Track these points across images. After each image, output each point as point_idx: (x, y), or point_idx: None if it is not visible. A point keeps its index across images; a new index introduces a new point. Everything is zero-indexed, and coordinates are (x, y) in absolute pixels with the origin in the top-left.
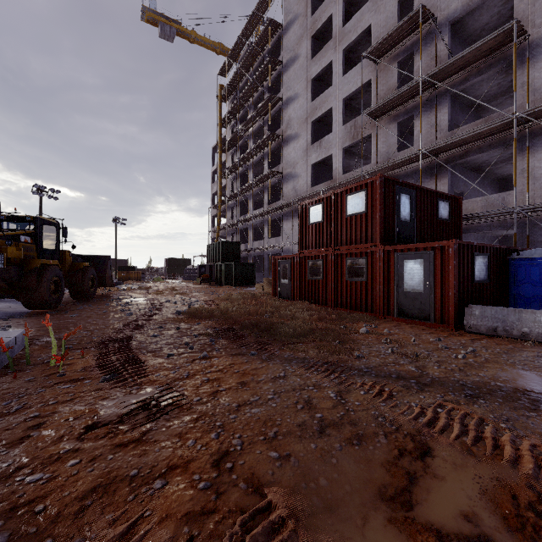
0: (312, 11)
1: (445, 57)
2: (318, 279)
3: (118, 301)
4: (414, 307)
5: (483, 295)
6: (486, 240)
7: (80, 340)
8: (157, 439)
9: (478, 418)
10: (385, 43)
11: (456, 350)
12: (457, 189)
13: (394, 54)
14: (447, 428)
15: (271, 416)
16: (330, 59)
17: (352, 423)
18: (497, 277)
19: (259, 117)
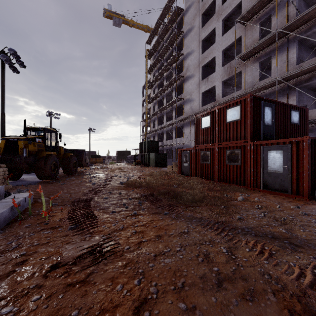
0: None
1: (294, 15)
2: (207, 163)
3: (88, 175)
4: (276, 183)
5: None
6: None
7: (63, 200)
8: (96, 282)
9: None
10: (251, 11)
11: (313, 216)
12: (302, 103)
13: (257, 18)
14: None
15: (179, 266)
16: (214, 26)
17: (243, 278)
18: None
19: (170, 66)
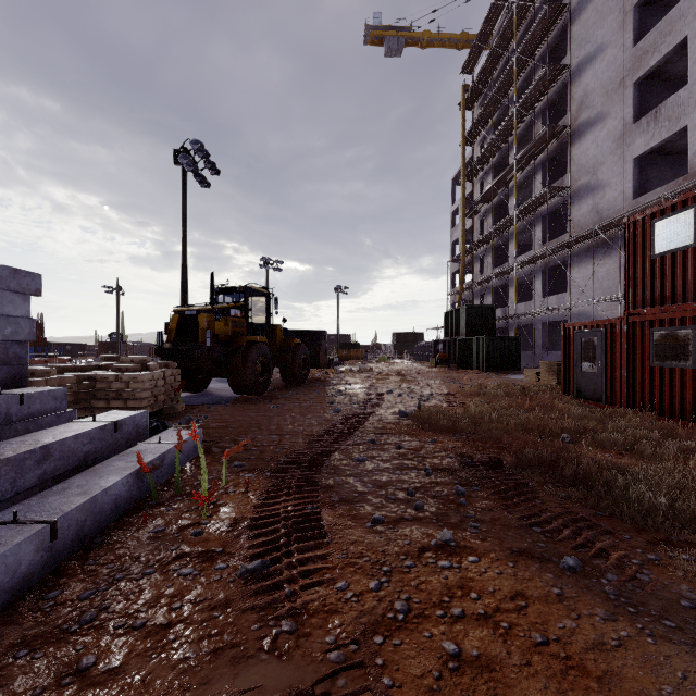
0: None
1: None
2: (681, 368)
3: (329, 388)
4: None
5: None
6: None
7: (261, 453)
8: None
9: None
10: None
11: None
12: None
13: None
14: None
15: None
16: None
17: None
18: None
19: (526, 110)
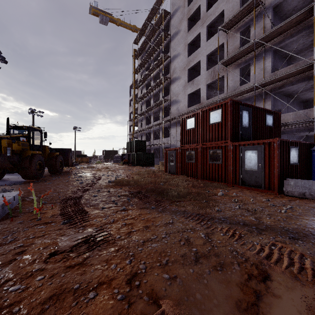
0: (188, 4)
1: (270, 27)
2: (192, 162)
3: (75, 175)
4: (251, 180)
5: (295, 172)
6: (295, 139)
7: (52, 198)
8: (93, 263)
9: (299, 254)
10: (232, 20)
11: (279, 207)
12: (277, 107)
13: (237, 27)
14: (279, 260)
15: (164, 249)
16: (199, 32)
17: (216, 255)
18: (304, 161)
19: (157, 67)
